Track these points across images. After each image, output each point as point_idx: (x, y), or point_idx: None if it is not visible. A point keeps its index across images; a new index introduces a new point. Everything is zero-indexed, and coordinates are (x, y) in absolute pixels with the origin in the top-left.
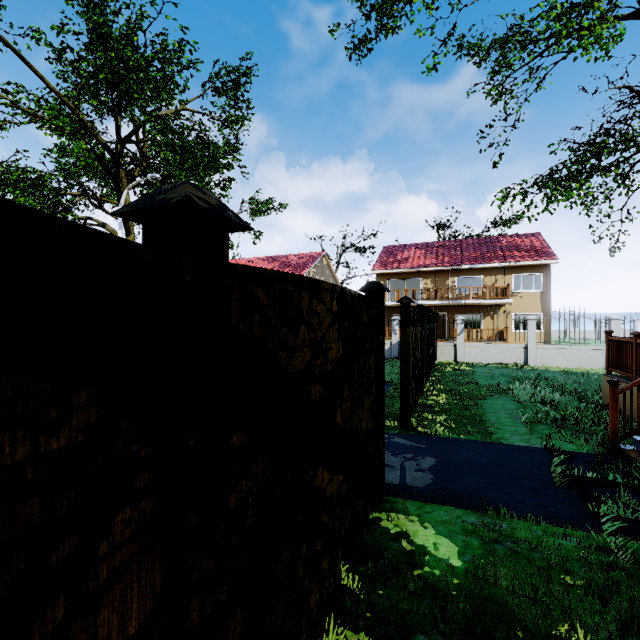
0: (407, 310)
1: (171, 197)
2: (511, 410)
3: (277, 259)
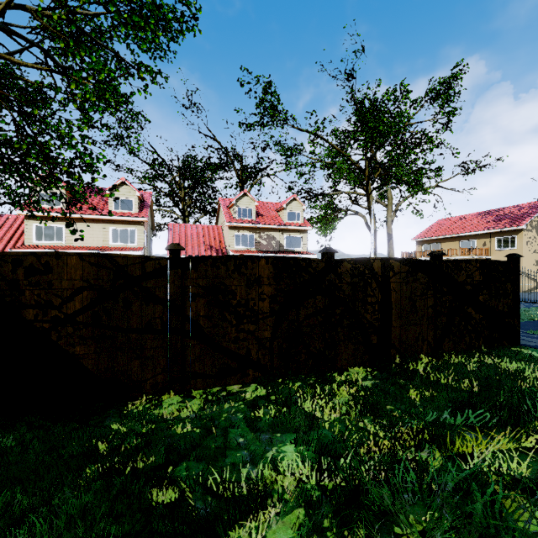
0: None
1: (435, 254)
2: None
3: (491, 213)
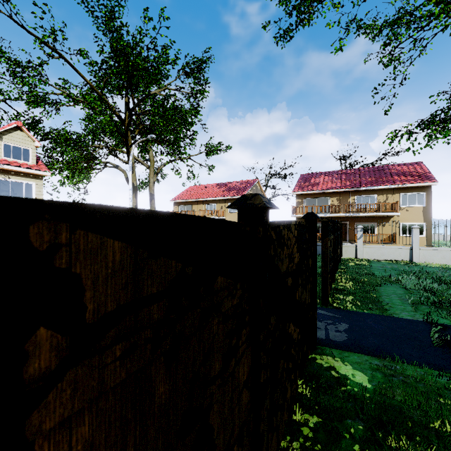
0: (326, 226)
1: (256, 203)
2: (400, 294)
3: (225, 185)
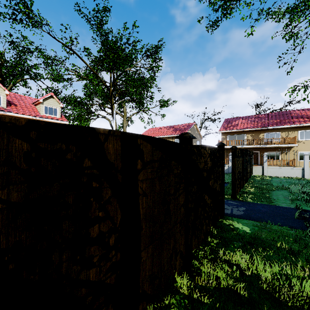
0: (234, 151)
1: (187, 136)
2: (285, 195)
3: (172, 127)
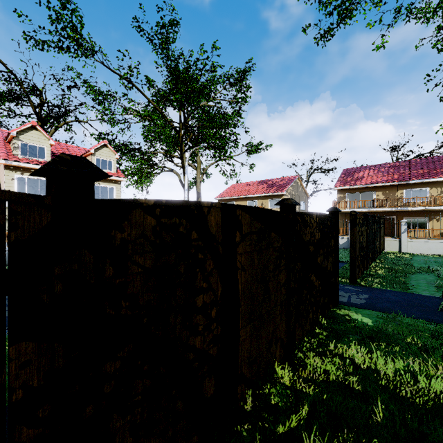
0: (354, 218)
1: (288, 203)
2: (430, 280)
3: (265, 182)
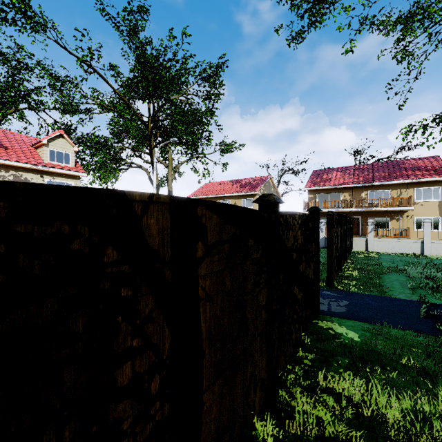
0: (331, 218)
1: (270, 199)
2: (402, 281)
3: (238, 181)
